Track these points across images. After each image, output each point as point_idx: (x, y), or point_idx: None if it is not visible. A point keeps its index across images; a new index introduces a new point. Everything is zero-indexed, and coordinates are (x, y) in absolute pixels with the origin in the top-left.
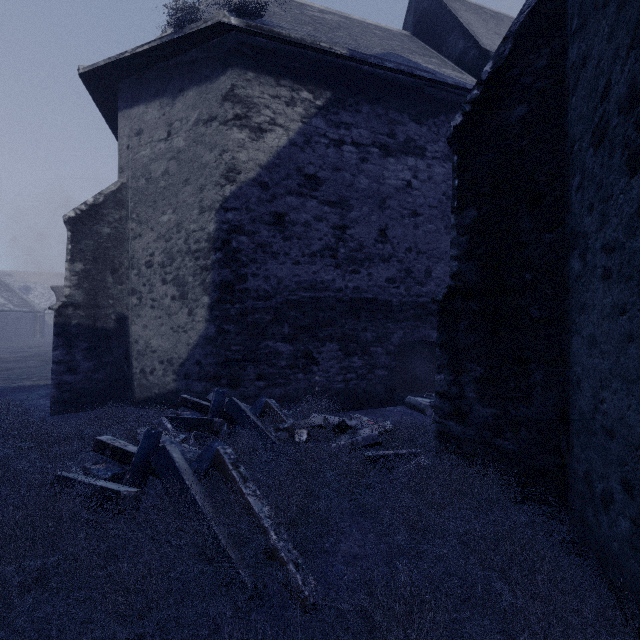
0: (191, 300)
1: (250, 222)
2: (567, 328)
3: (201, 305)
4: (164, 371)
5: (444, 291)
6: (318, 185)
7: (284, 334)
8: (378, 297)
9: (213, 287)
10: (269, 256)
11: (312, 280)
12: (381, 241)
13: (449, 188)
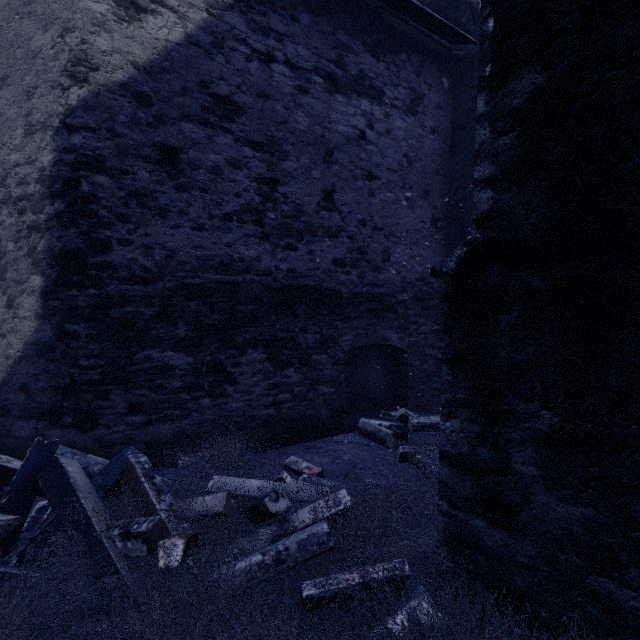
0: (11, 282)
1: (116, 154)
2: None
3: (28, 290)
4: None
5: (460, 253)
6: (234, 114)
7: (178, 338)
8: (322, 285)
9: (49, 260)
10: (151, 213)
11: (225, 256)
12: (326, 207)
13: (411, 149)
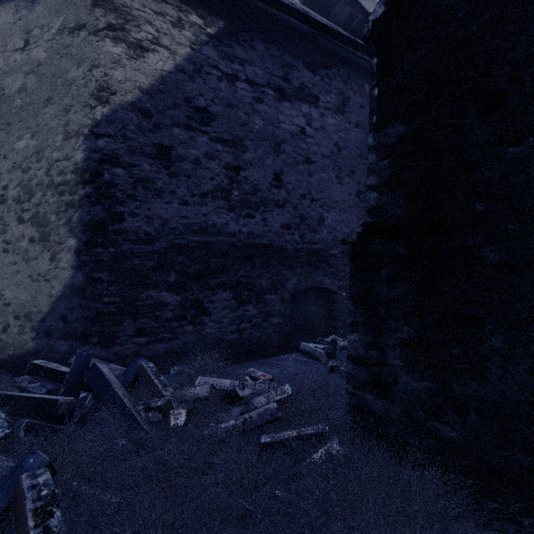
0: (54, 243)
1: (127, 152)
2: None
3: (66, 249)
4: (20, 328)
5: (359, 230)
6: (209, 120)
7: (170, 282)
8: (273, 243)
9: (81, 227)
10: (151, 193)
11: (203, 223)
12: (276, 186)
13: (340, 139)
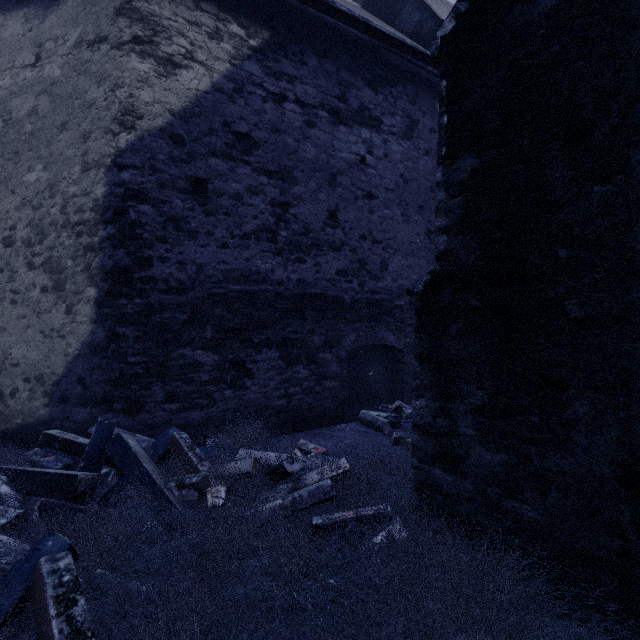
0: (70, 292)
1: (156, 187)
2: (637, 334)
3: (85, 299)
4: (31, 392)
5: (426, 279)
6: (252, 148)
7: (206, 339)
8: (327, 292)
9: (102, 274)
10: (184, 235)
11: (244, 269)
12: (331, 225)
13: (407, 170)
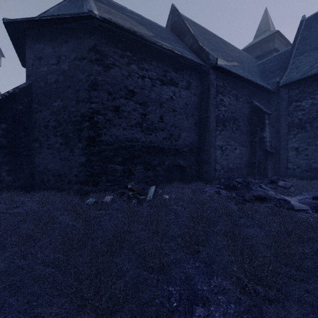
0: None
1: None
2: (33, 156)
3: None
4: None
5: None
6: None
7: None
8: None
9: None
10: None
11: None
12: None
13: None
